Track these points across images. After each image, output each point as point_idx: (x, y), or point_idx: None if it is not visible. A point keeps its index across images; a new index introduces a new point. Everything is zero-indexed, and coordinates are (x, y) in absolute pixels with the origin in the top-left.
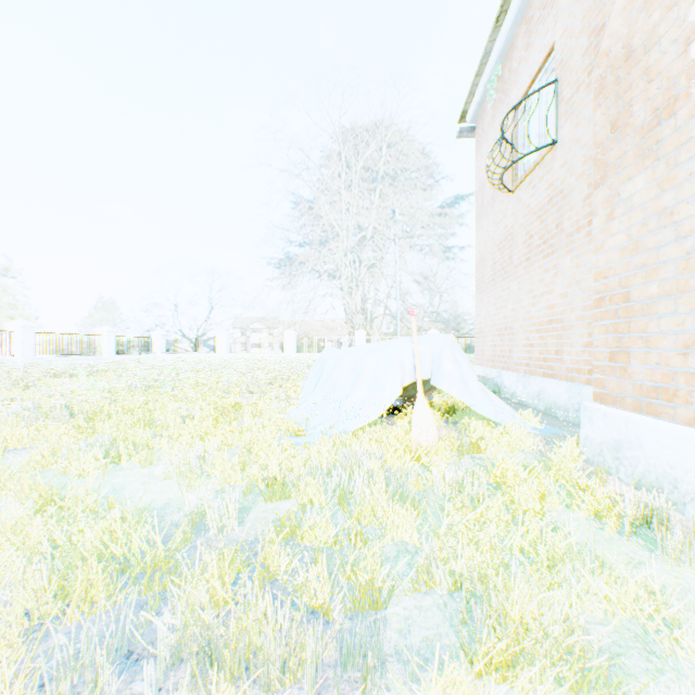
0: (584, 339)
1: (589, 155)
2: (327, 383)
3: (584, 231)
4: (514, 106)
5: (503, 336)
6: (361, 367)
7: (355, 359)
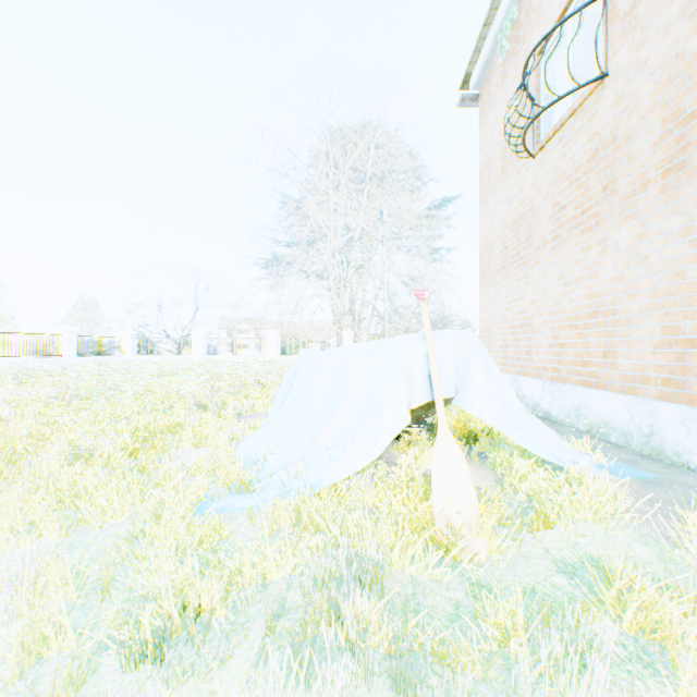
0: (656, 336)
1: (666, 78)
2: (297, 400)
3: (657, 186)
4: (544, 36)
5: (519, 334)
6: (345, 378)
7: (337, 366)
